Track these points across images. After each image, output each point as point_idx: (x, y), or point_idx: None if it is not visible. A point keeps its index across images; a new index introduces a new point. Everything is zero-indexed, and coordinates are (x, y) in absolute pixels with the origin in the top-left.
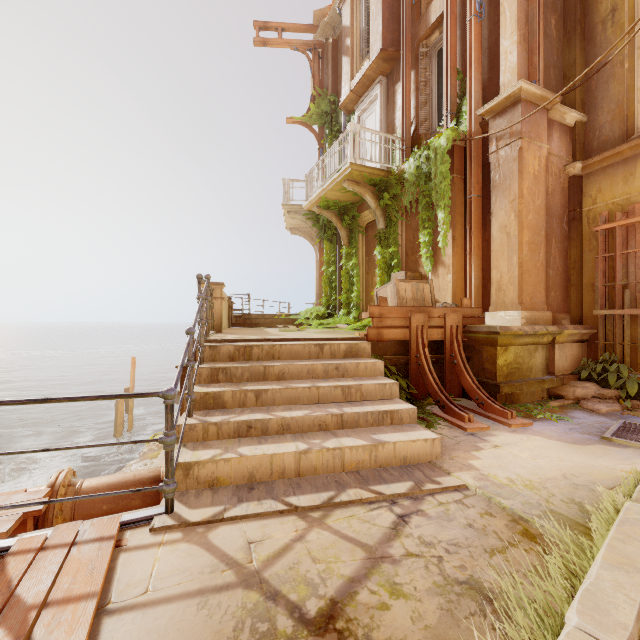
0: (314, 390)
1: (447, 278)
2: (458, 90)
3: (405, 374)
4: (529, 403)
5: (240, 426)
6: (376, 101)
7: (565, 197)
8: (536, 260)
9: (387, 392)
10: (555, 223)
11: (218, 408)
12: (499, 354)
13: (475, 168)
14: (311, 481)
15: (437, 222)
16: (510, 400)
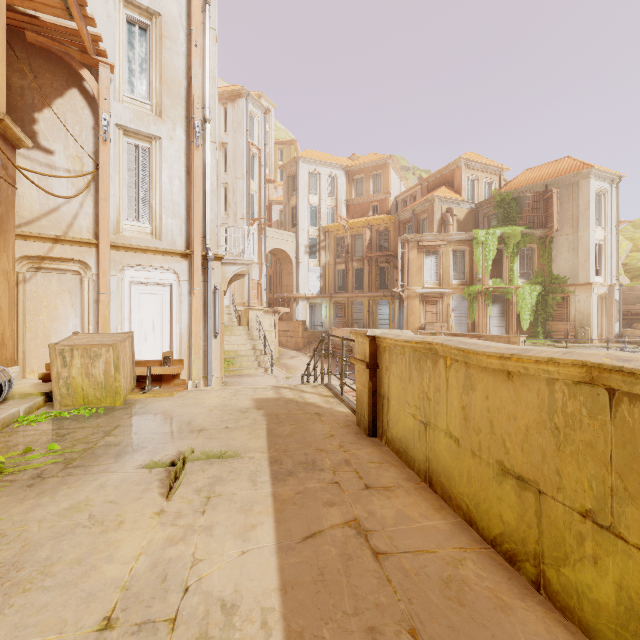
0: None
1: None
2: None
3: None
4: None
5: None
6: None
7: None
8: None
9: None
10: None
11: None
12: None
13: None
14: None
15: None
16: None
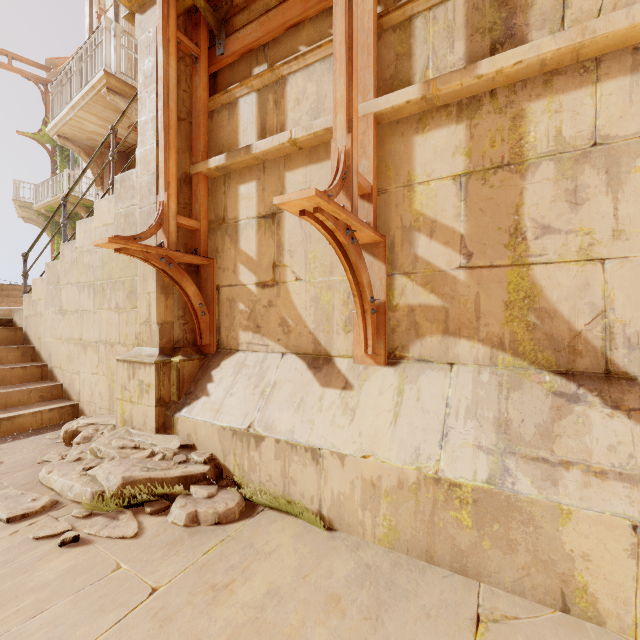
0: None
1: None
2: None
3: None
4: None
5: None
6: None
7: None
8: None
9: None
10: None
11: None
12: None
13: None
14: None
15: None
16: None
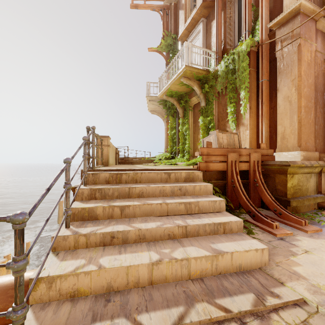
0: (164, 205)
1: (246, 133)
2: (252, 17)
3: (224, 192)
4: (307, 212)
5: (105, 236)
6: (199, 33)
7: (324, 79)
8: (309, 118)
9: (217, 207)
10: (319, 95)
11: (92, 219)
12: (288, 179)
13: (265, 62)
14: (162, 291)
15: (239, 99)
16: (295, 210)
